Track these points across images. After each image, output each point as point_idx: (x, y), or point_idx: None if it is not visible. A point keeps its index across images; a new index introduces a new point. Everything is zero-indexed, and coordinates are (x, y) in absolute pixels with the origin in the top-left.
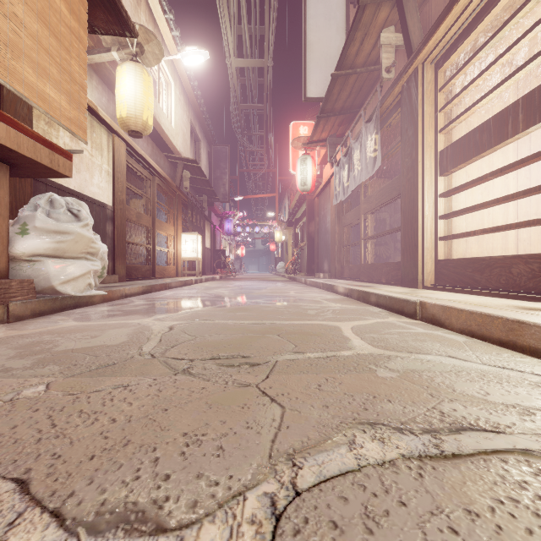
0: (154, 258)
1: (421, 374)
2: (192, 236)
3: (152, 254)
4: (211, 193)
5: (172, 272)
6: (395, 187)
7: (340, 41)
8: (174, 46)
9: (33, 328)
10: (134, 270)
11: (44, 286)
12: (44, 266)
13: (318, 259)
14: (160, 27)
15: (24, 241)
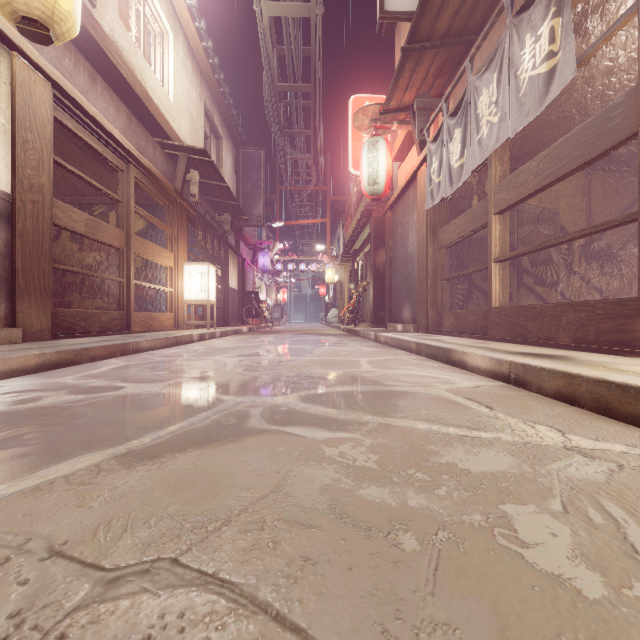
0: (128, 299)
1: None
2: (200, 267)
3: (126, 292)
4: (237, 212)
5: (169, 322)
6: (610, 124)
7: None
8: None
9: None
10: (82, 318)
11: None
12: None
13: (391, 302)
14: None
15: None
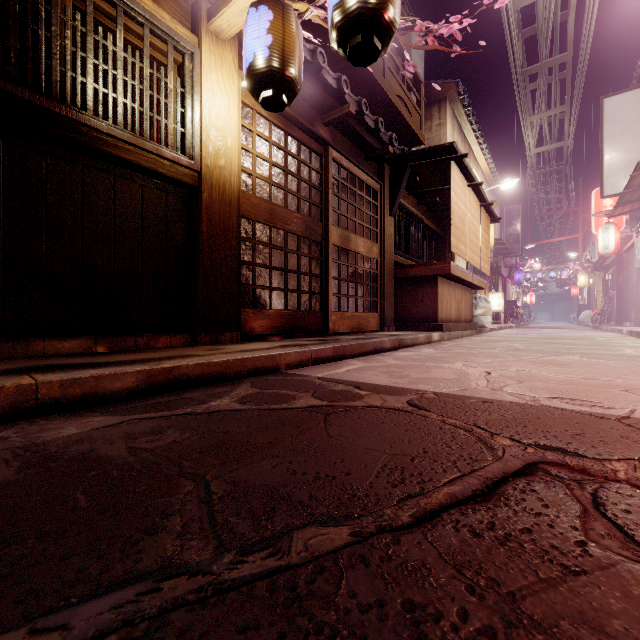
0: None
1: (608, 340)
2: (497, 294)
3: None
4: (506, 254)
5: None
6: None
7: (637, 147)
8: (485, 162)
9: (489, 335)
10: None
11: (481, 325)
12: (480, 319)
13: (626, 309)
14: (477, 158)
15: (477, 311)
